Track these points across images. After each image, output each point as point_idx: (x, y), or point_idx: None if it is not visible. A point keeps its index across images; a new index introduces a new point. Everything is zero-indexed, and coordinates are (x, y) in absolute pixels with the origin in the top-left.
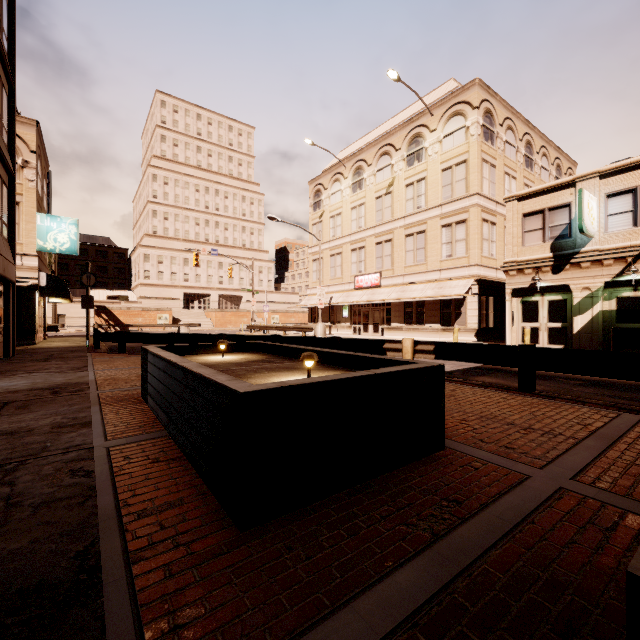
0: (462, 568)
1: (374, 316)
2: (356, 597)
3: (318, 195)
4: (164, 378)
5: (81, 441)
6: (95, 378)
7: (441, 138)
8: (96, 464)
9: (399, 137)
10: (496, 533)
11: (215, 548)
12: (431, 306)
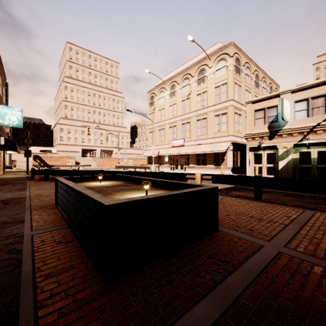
0: (231, 302)
1: (181, 161)
2: (172, 324)
3: (152, 99)
4: (66, 195)
5: (17, 232)
6: (29, 195)
7: (214, 71)
8: (24, 245)
9: (193, 70)
10: (248, 280)
11: (90, 296)
12: (209, 156)
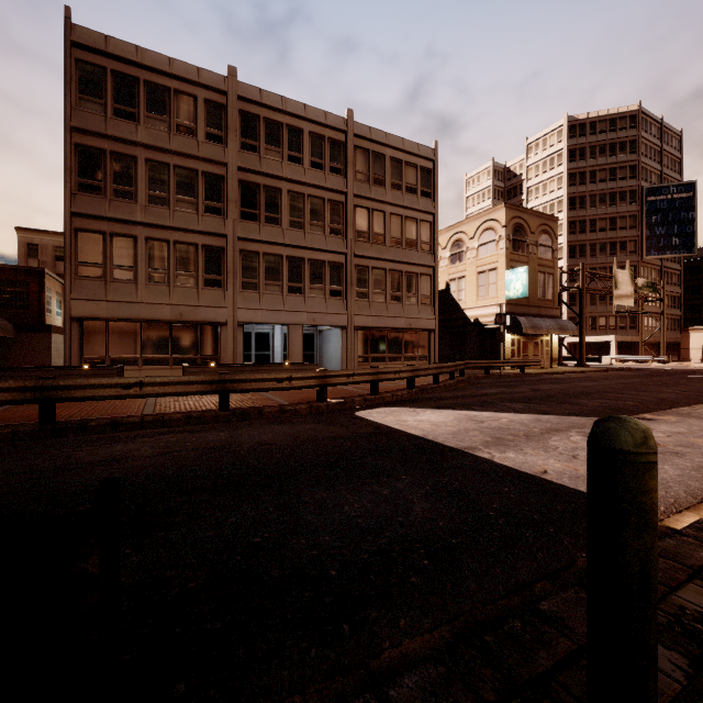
0: None
1: None
2: None
3: None
4: None
5: None
6: None
7: None
8: None
9: None
10: None
11: None
12: None
